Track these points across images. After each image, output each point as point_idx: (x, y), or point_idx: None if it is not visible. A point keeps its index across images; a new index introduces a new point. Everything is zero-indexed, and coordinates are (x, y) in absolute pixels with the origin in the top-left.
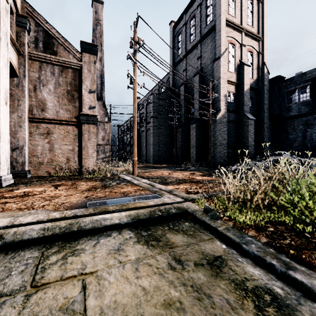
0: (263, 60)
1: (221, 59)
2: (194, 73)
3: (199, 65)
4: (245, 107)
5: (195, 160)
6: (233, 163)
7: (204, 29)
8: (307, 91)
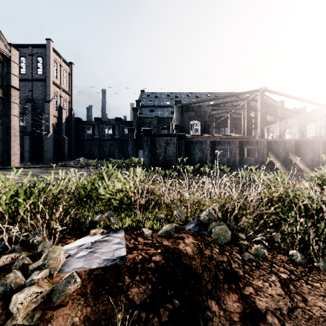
0: (72, 107)
1: (50, 103)
2: (25, 98)
3: (31, 96)
4: (63, 132)
5: (29, 160)
6: (57, 162)
7: (36, 74)
8: (91, 129)
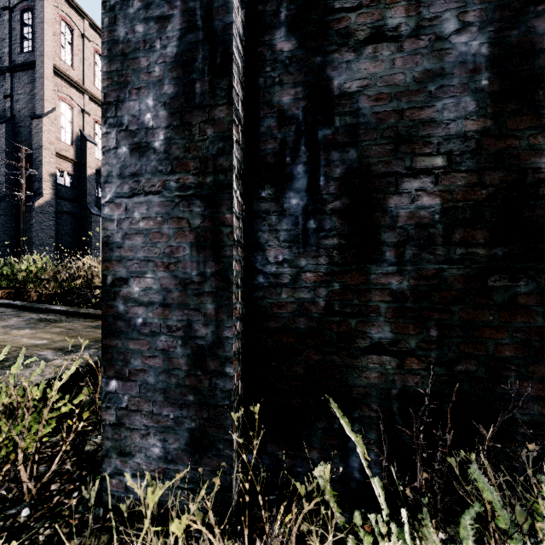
0: None
1: (45, 121)
2: None
3: (8, 110)
4: (89, 197)
5: None
6: None
7: (18, 55)
8: None
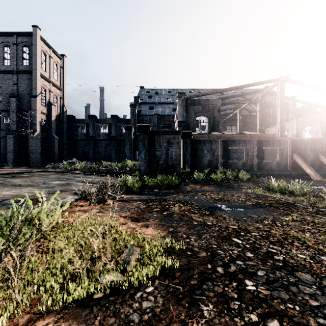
0: (63, 103)
1: (37, 98)
2: (10, 93)
3: (16, 90)
4: (53, 130)
5: (13, 162)
6: (46, 164)
7: (21, 66)
8: (85, 128)
